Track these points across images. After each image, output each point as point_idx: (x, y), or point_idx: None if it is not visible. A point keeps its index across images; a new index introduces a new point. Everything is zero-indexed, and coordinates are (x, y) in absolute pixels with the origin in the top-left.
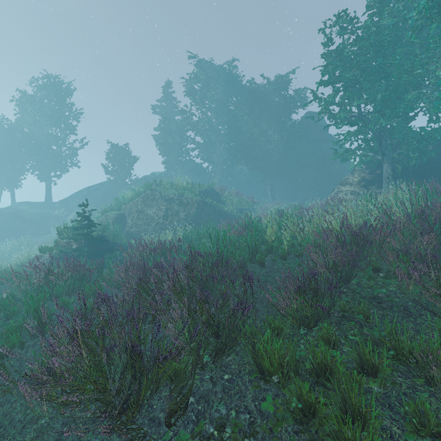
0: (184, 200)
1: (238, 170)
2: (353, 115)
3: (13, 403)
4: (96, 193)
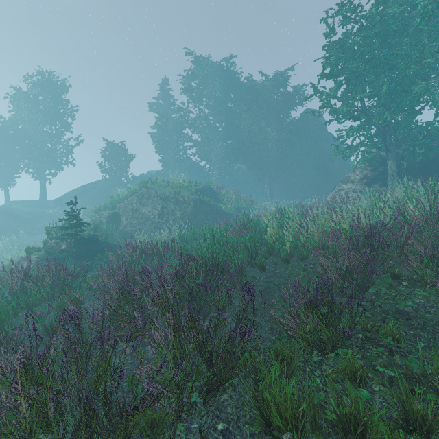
0: (180, 198)
1: (236, 168)
2: (355, 109)
3: None
4: (91, 192)
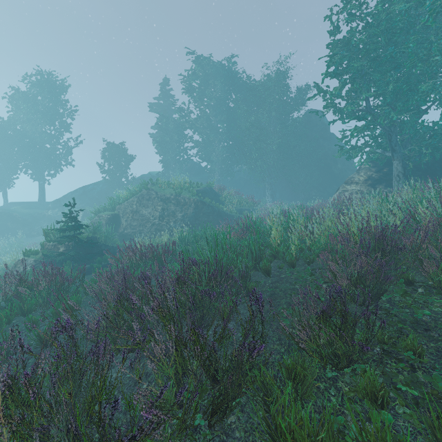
0: (181, 199)
1: (238, 170)
2: (360, 109)
3: None
4: (91, 193)
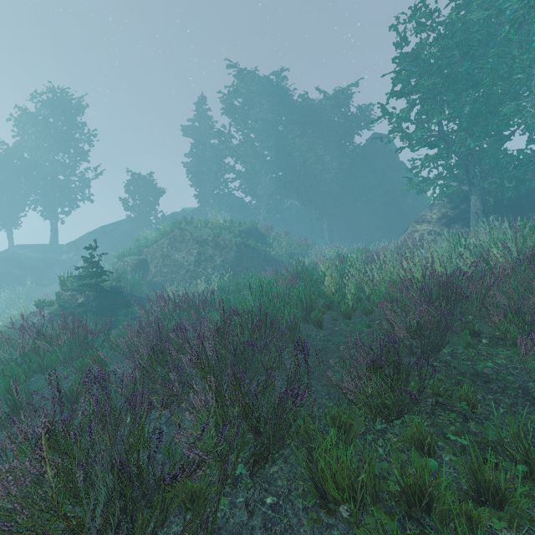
0: (220, 242)
1: (288, 206)
2: (432, 135)
3: None
4: (113, 234)
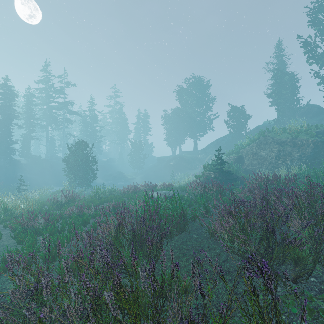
0: (297, 142)
1: None
2: None
3: (202, 239)
4: (221, 143)
